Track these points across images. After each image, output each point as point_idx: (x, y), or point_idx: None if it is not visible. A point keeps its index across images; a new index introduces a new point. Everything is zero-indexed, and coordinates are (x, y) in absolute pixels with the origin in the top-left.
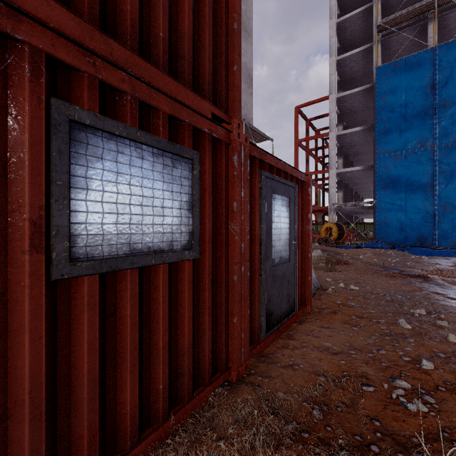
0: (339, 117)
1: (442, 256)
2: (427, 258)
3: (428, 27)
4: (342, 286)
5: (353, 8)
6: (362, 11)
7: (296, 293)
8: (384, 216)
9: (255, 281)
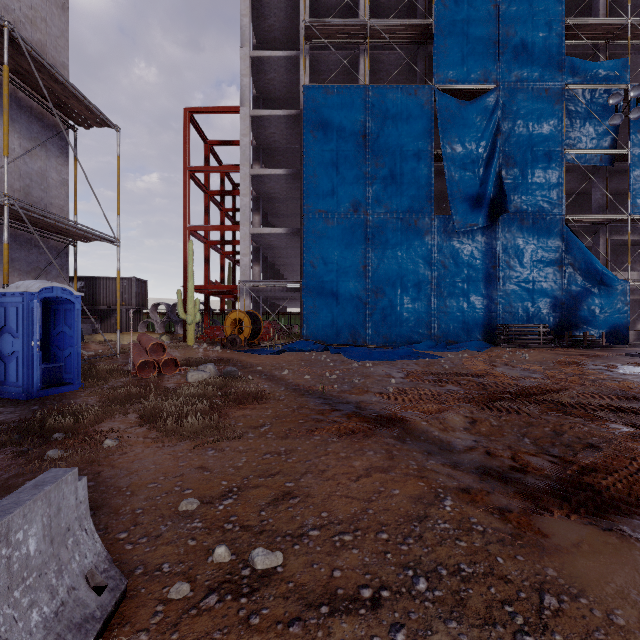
0: (255, 152)
1: (385, 360)
2: (373, 366)
3: (360, 60)
4: (224, 557)
5: None
6: None
7: None
8: (313, 304)
9: None
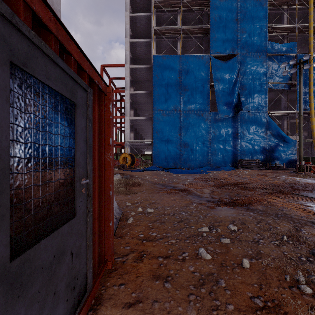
0: (131, 82)
1: (187, 174)
2: (182, 176)
3: (178, 43)
4: (140, 210)
5: (139, 12)
6: (145, 16)
7: (90, 259)
8: (157, 150)
9: None
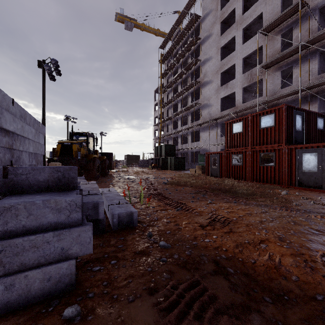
0: None
1: None
2: None
3: None
4: None
5: None
6: None
7: (323, 183)
8: None
9: (293, 173)
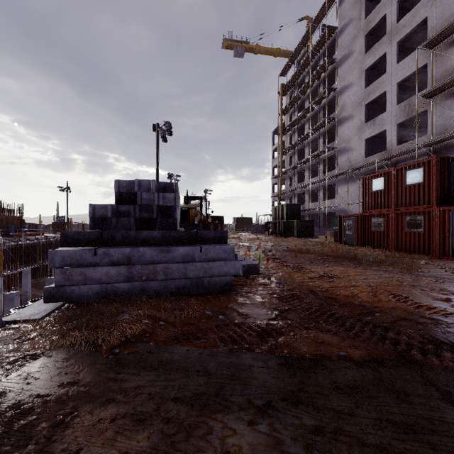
0: None
1: None
2: None
3: None
4: None
5: None
6: None
7: None
8: None
9: (446, 241)
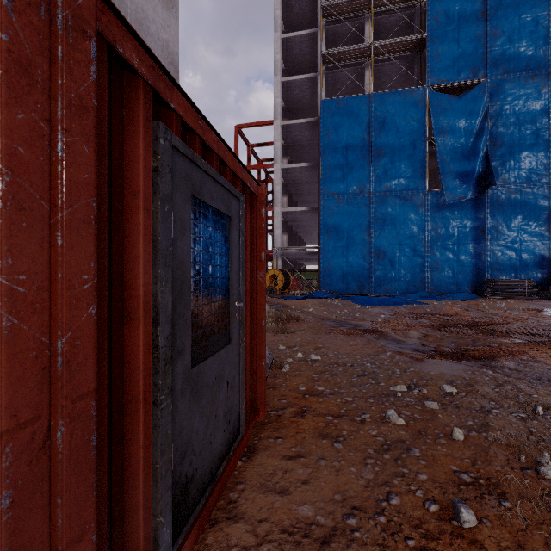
0: (284, 149)
1: (381, 305)
2: (371, 308)
3: (365, 73)
4: (301, 356)
5: (298, 29)
6: (307, 35)
7: (243, 398)
8: (328, 263)
9: (135, 430)
